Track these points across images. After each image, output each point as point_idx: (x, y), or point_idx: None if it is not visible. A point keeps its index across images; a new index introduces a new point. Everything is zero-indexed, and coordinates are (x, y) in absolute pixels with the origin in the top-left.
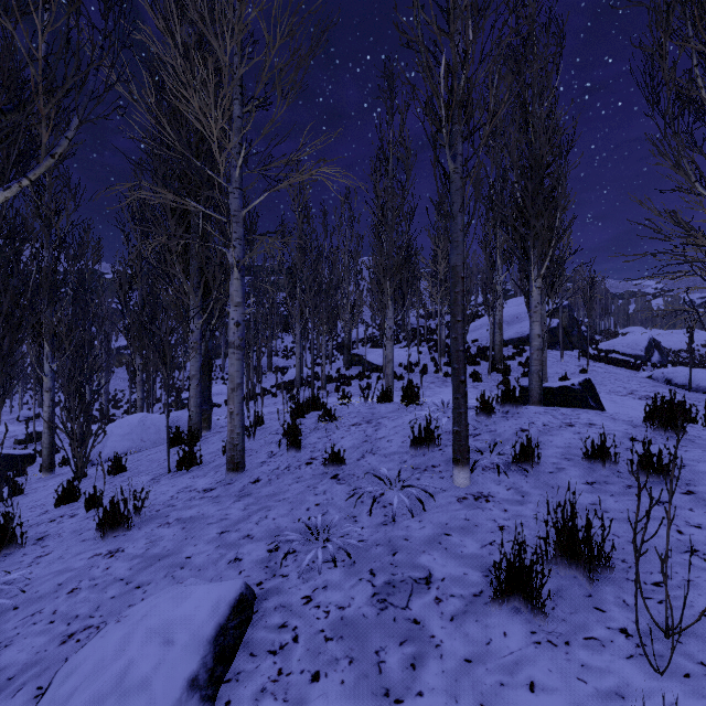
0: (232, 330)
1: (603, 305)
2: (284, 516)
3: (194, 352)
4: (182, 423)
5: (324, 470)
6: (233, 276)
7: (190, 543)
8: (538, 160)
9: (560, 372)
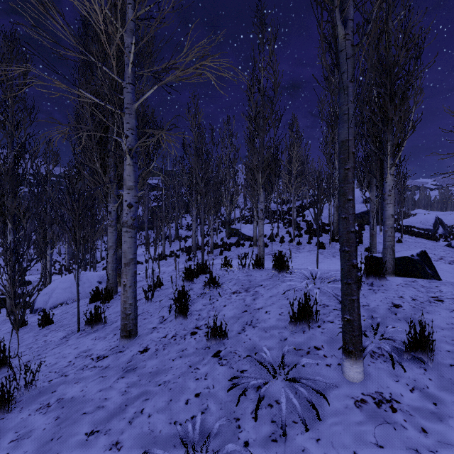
0: (125, 211)
1: (399, 195)
2: (160, 412)
3: (111, 228)
4: None
5: (207, 344)
6: (126, 162)
7: (52, 449)
8: (396, 61)
9: (382, 242)
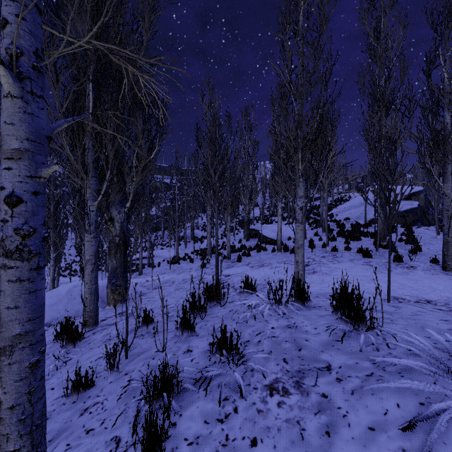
0: (1, 213)
1: None
2: None
3: (89, 236)
4: (105, 292)
5: None
6: (3, 90)
7: None
8: None
9: None
